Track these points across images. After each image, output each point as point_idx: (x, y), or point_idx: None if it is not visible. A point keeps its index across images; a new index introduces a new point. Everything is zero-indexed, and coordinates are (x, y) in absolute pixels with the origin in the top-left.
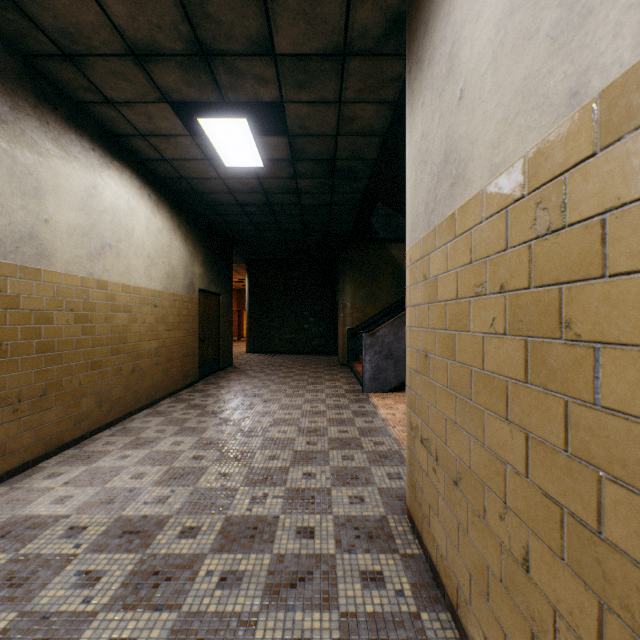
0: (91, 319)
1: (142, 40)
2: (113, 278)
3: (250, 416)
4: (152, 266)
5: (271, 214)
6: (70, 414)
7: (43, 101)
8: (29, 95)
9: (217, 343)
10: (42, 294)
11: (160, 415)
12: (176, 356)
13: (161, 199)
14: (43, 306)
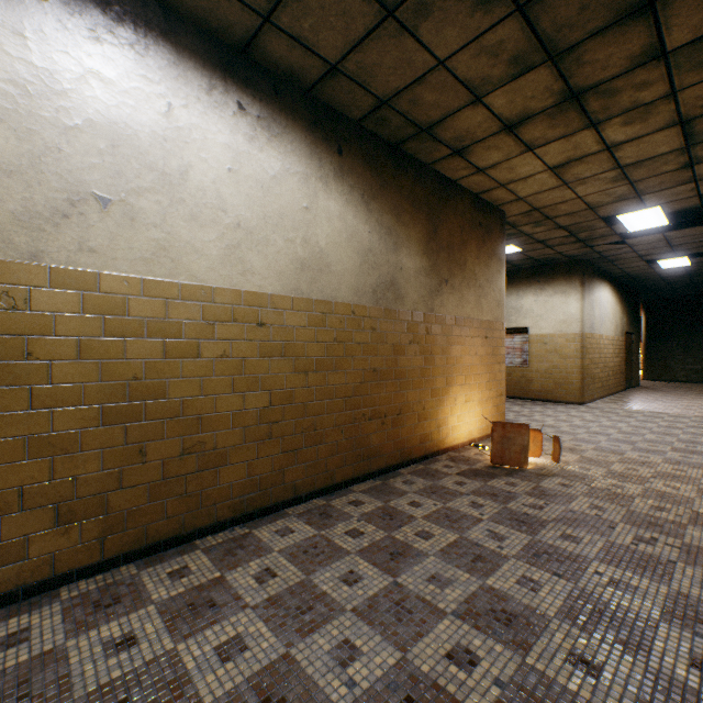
0: (599, 351)
1: (645, 254)
2: (603, 333)
3: (682, 403)
4: (611, 324)
5: (686, 277)
6: (596, 387)
7: (593, 275)
8: (592, 276)
9: (630, 368)
10: (593, 343)
11: (622, 398)
12: (617, 372)
13: (613, 288)
14: (593, 347)
